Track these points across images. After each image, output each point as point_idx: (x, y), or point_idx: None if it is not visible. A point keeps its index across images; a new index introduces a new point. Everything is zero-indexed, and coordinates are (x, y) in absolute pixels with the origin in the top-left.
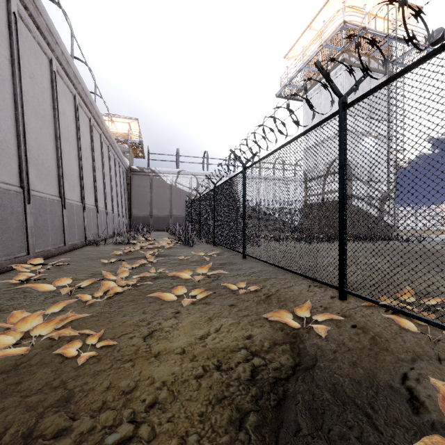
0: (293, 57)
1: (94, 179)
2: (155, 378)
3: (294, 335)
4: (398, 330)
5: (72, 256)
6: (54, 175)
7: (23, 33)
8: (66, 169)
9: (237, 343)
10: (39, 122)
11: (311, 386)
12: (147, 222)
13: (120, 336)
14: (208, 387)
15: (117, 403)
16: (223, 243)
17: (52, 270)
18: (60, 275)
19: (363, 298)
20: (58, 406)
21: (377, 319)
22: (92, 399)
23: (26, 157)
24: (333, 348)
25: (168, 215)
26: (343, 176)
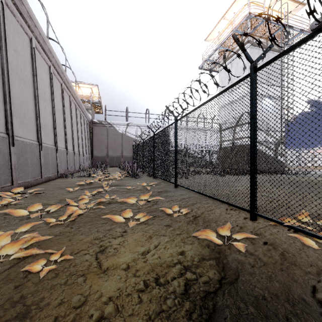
0: (211, 40)
1: (65, 129)
2: (103, 293)
3: (218, 251)
4: (301, 246)
5: (47, 186)
6: (33, 125)
7: (9, 17)
8: (43, 121)
9: (172, 259)
10: (22, 85)
11: (236, 299)
12: (105, 161)
13: (77, 253)
14: (148, 301)
15: (68, 319)
16: (160, 176)
17: (30, 196)
18: (35, 201)
19: (270, 220)
20: (15, 321)
21: (283, 237)
22: (46, 314)
23: (10, 111)
24: (251, 263)
25: (120, 156)
26: (254, 124)
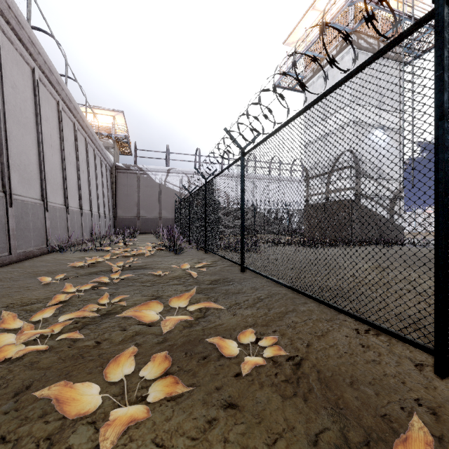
0: (293, 43)
1: (64, 174)
2: None
3: None
4: None
5: (14, 269)
6: None
7: None
8: (16, 157)
9: None
10: None
11: None
12: (134, 224)
13: None
14: None
15: None
16: (216, 250)
17: None
18: None
19: None
20: None
21: None
22: None
23: None
24: None
25: (157, 217)
26: (447, 136)
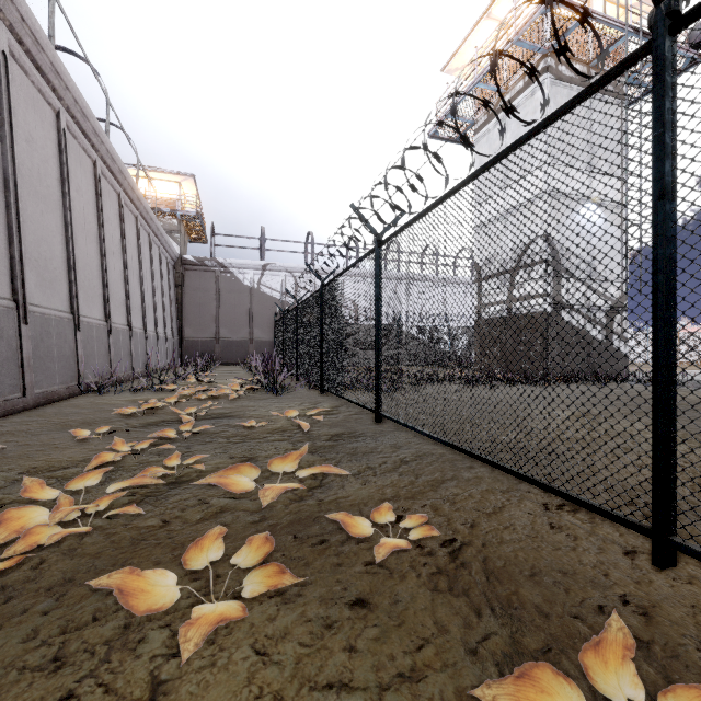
0: (458, 69)
1: (104, 272)
2: None
3: None
4: None
5: (32, 418)
6: None
7: None
8: (33, 247)
9: None
10: None
11: None
12: (211, 351)
13: None
14: None
15: None
16: (337, 390)
17: None
18: None
19: None
20: None
21: None
22: None
23: None
24: None
25: (246, 339)
26: (669, 222)
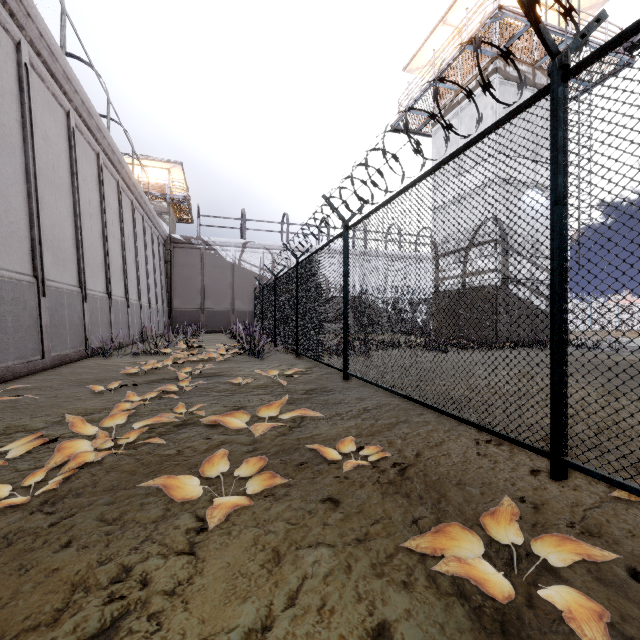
0: (418, 69)
1: (106, 251)
2: None
3: (498, 619)
4: None
5: (52, 377)
6: (23, 239)
7: None
8: (49, 230)
9: None
10: None
11: None
12: (197, 320)
13: None
14: None
15: None
16: (311, 353)
17: None
18: None
19: (618, 485)
20: None
21: None
22: None
23: None
24: None
25: (229, 309)
26: (562, 222)
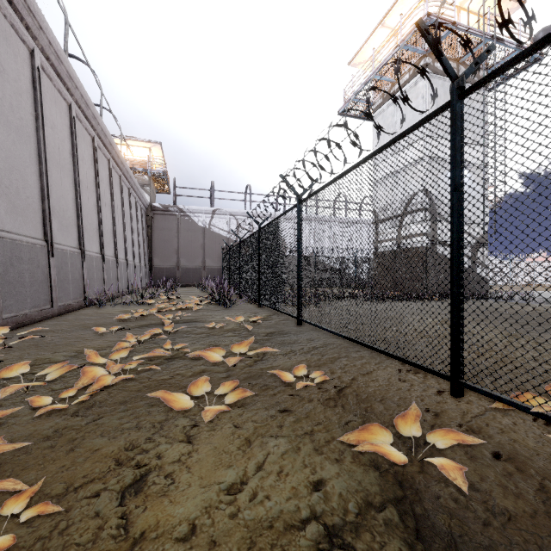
0: (360, 63)
1: (99, 218)
2: None
3: (398, 479)
4: None
5: (60, 322)
6: (36, 210)
7: None
8: (56, 202)
9: (297, 506)
10: (13, 135)
11: None
12: (173, 275)
13: (78, 489)
14: None
15: None
16: (270, 304)
17: (21, 345)
18: (28, 354)
19: (496, 398)
20: None
21: (529, 438)
22: None
23: None
24: (480, 516)
25: (200, 267)
26: (459, 204)
